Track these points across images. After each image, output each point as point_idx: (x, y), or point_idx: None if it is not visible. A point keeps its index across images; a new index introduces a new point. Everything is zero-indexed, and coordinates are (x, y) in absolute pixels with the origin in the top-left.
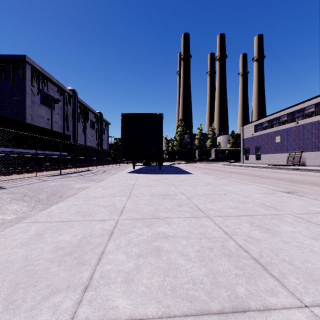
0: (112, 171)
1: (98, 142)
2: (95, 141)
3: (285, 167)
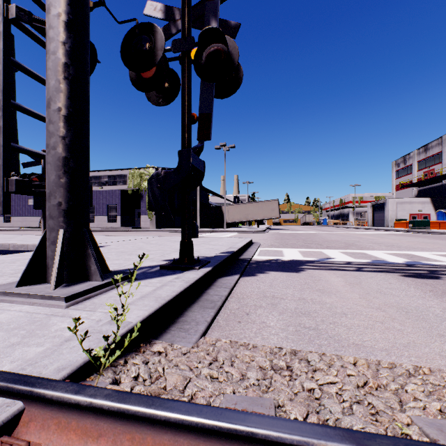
0: None
1: None
2: None
3: (36, 229)
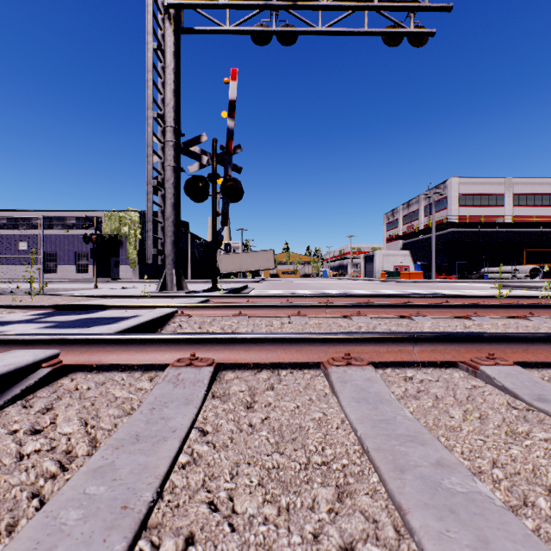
0: None
1: None
2: None
3: None
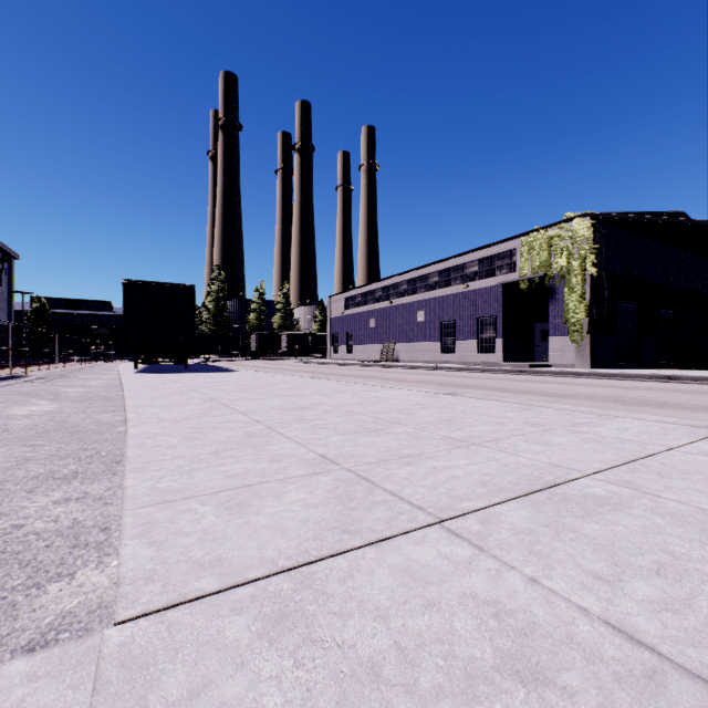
0: (79, 376)
1: None
2: None
3: (372, 364)
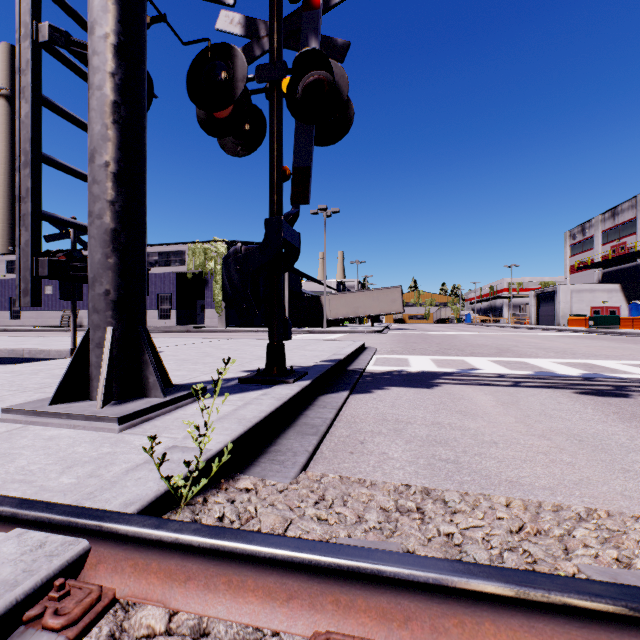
0: None
1: None
2: None
3: (57, 329)
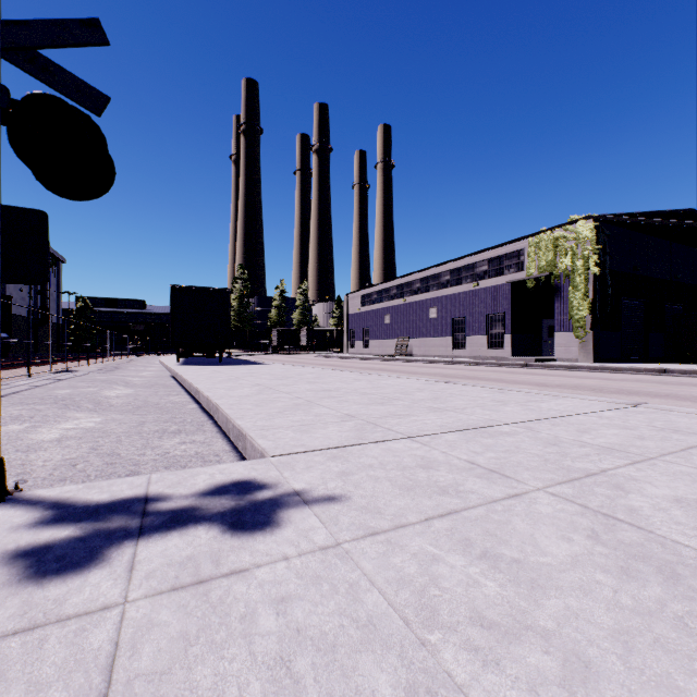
0: (129, 368)
1: (35, 305)
2: (26, 303)
3: (387, 358)
